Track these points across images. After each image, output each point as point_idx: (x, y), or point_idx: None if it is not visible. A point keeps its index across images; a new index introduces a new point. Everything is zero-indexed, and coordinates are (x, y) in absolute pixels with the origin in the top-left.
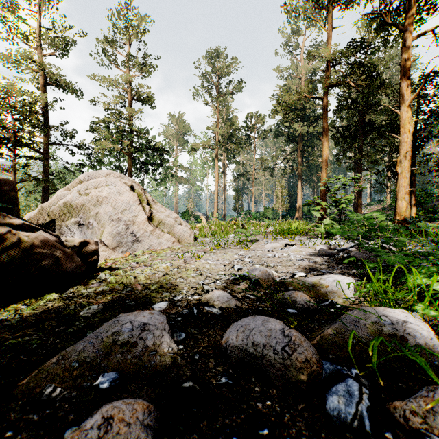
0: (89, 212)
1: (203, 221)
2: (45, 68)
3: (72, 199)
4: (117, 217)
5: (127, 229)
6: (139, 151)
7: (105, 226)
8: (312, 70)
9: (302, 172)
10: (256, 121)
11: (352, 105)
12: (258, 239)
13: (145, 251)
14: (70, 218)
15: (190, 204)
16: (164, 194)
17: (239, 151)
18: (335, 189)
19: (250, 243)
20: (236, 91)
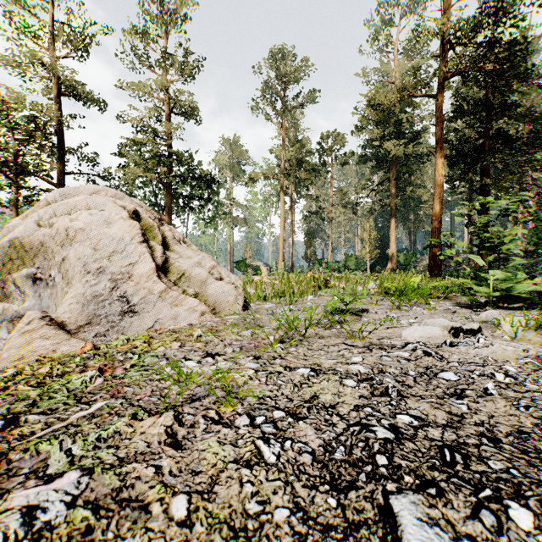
0: (53, 257)
1: (263, 273)
2: (56, 71)
3: (24, 234)
4: (98, 266)
5: (116, 288)
6: (181, 181)
7: (73, 283)
8: (411, 69)
9: (396, 208)
10: (335, 142)
11: (475, 108)
12: (367, 309)
13: (137, 335)
14: (24, 268)
15: (248, 251)
16: (215, 239)
17: (311, 181)
18: (487, 219)
19: (355, 320)
20: (308, 101)
